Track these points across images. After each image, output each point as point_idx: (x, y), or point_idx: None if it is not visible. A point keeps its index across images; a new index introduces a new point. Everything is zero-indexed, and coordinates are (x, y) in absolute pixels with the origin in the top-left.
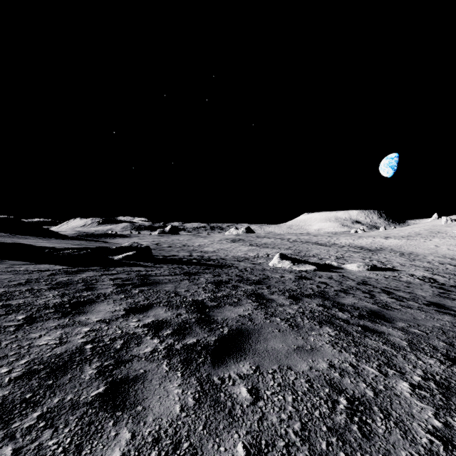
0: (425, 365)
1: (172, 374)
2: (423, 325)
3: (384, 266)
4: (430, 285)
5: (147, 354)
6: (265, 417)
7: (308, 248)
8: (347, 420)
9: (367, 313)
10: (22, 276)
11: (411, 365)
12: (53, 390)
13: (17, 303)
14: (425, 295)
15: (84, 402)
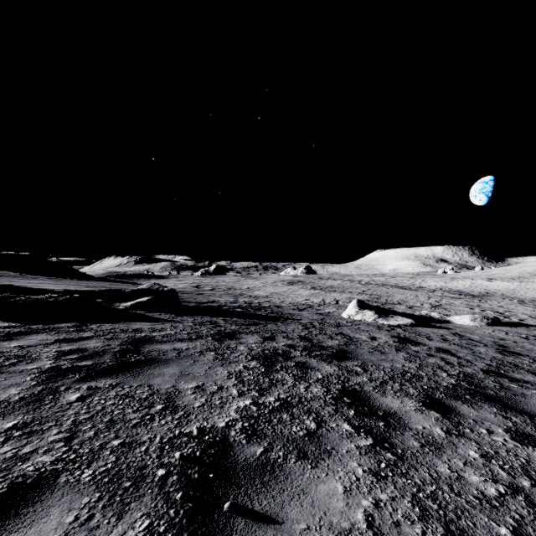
0: None
1: None
2: None
3: (507, 318)
4: None
5: None
6: None
7: (389, 292)
8: None
9: None
10: None
11: None
12: None
13: None
14: None
15: None
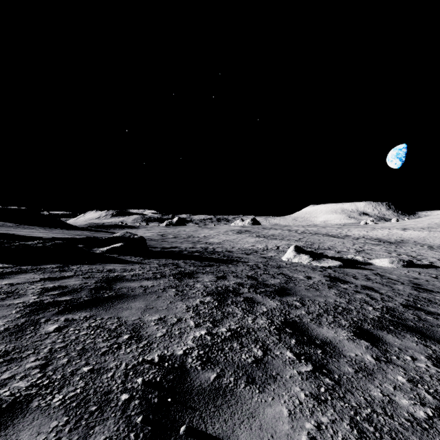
0: None
1: None
2: None
3: (419, 261)
4: None
5: None
6: None
7: (320, 240)
8: None
9: None
10: None
11: None
12: None
13: None
14: None
15: None
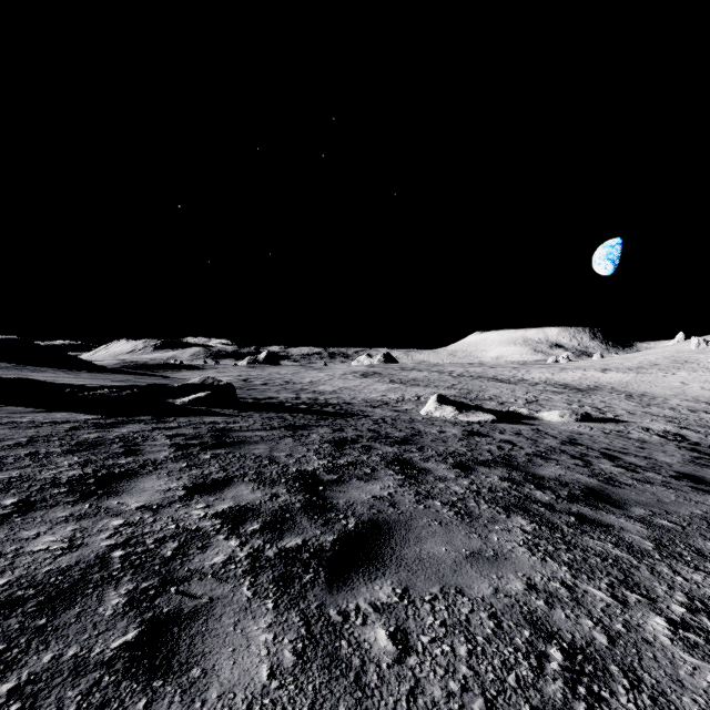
0: (689, 584)
1: (258, 604)
2: (675, 513)
3: (602, 414)
4: (677, 445)
5: (217, 567)
6: (420, 687)
7: (482, 386)
8: (566, 692)
9: (581, 493)
10: (23, 432)
11: (665, 584)
12: (44, 637)
13: (7, 478)
14: (670, 461)
15: (97, 662)
